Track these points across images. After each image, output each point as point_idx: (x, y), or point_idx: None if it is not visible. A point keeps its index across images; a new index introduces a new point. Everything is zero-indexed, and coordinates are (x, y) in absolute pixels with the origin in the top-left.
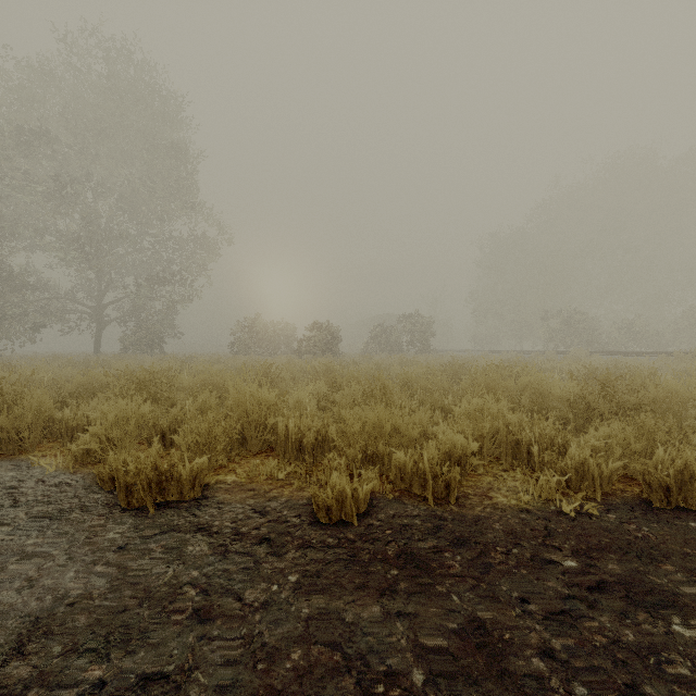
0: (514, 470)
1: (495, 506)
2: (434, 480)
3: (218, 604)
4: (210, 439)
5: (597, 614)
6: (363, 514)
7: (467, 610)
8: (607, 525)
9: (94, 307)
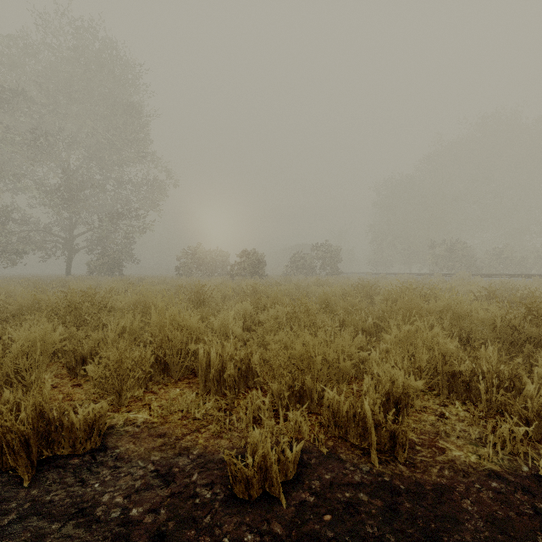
0: (454, 404)
1: (453, 465)
2: (375, 428)
3: None
4: (122, 372)
5: None
6: (292, 482)
7: None
8: None
9: (65, 238)
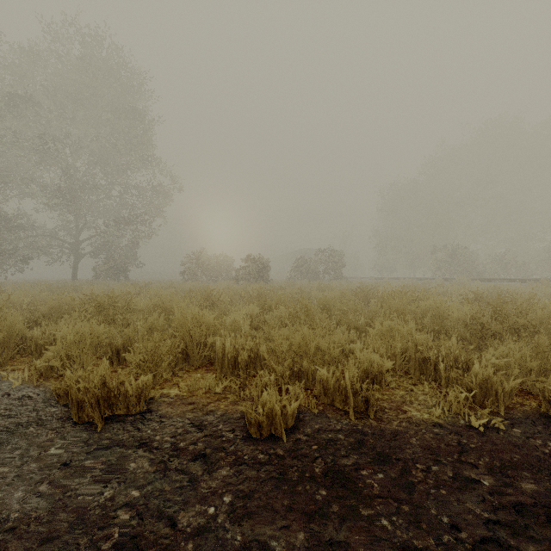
0: (422, 384)
1: (410, 420)
2: (354, 395)
3: (151, 530)
4: (156, 357)
5: (525, 543)
6: (291, 429)
7: (395, 538)
8: (515, 440)
9: (72, 243)
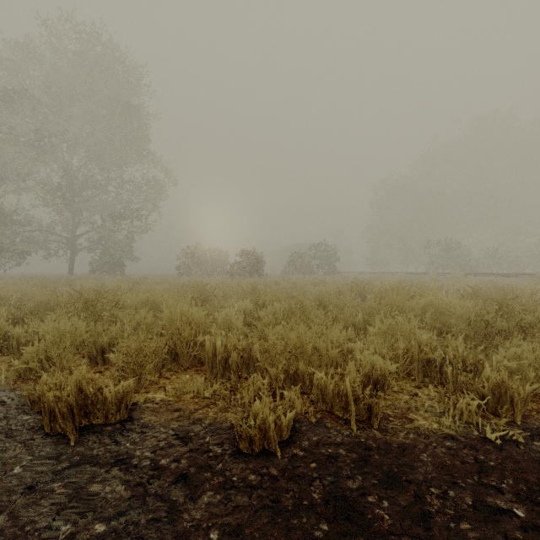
0: (427, 387)
1: (417, 430)
2: (355, 402)
3: None
4: (141, 358)
5: None
6: (286, 442)
7: None
8: (538, 457)
9: (68, 237)
